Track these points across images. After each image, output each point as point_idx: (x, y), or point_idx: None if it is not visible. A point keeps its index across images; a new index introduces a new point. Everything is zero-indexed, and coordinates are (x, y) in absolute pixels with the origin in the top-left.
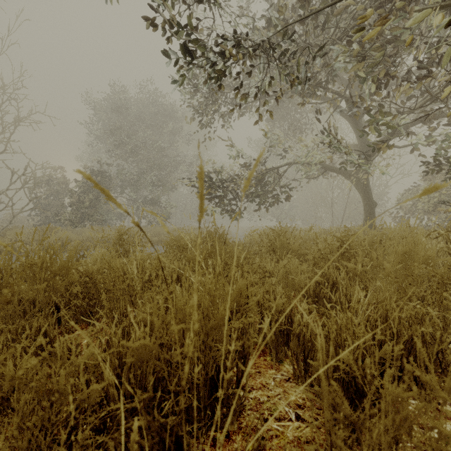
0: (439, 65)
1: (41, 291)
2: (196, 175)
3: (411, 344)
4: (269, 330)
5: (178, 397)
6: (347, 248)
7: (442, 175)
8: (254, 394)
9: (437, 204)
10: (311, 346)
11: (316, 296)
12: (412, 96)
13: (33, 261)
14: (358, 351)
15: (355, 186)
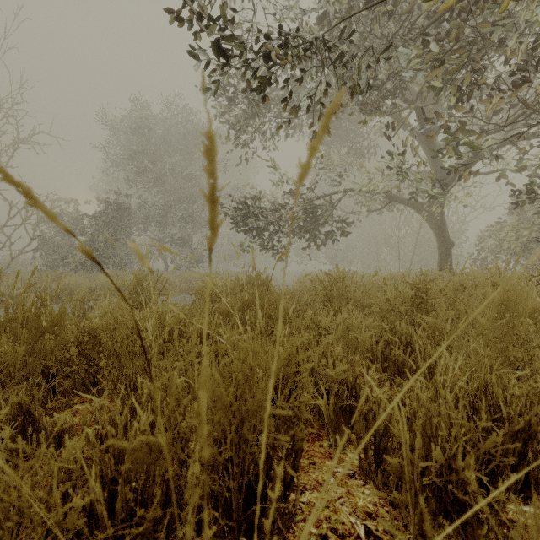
0: (534, 71)
1: (20, 356)
2: (202, 152)
3: (529, 434)
4: (327, 406)
5: (199, 514)
6: (424, 297)
7: (533, 209)
8: (308, 496)
9: (528, 244)
10: (384, 430)
11: (385, 359)
12: (499, 110)
13: (13, 315)
14: (456, 446)
15: (427, 222)
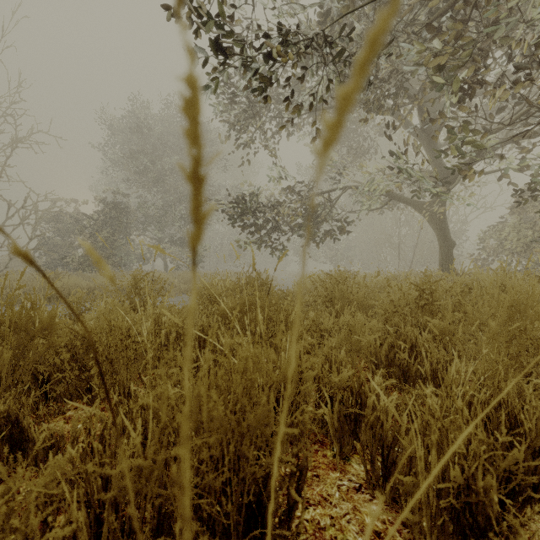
0: (539, 68)
1: (6, 362)
2: (180, 107)
3: None
4: (331, 415)
5: None
6: (429, 299)
7: (535, 209)
8: (311, 513)
9: (530, 244)
10: (392, 442)
11: (389, 362)
12: (502, 109)
13: (1, 319)
14: (475, 464)
15: (429, 221)
